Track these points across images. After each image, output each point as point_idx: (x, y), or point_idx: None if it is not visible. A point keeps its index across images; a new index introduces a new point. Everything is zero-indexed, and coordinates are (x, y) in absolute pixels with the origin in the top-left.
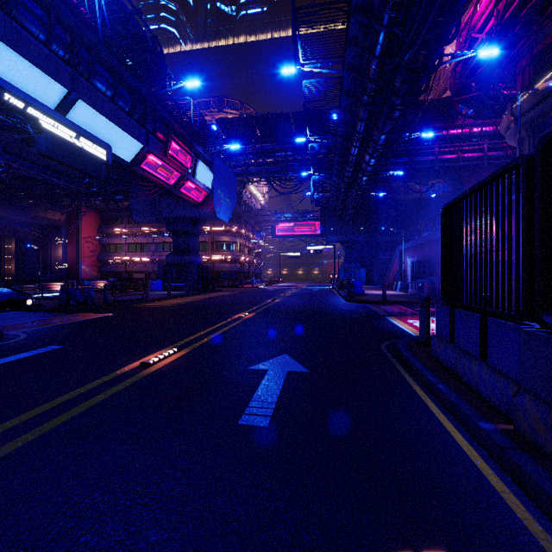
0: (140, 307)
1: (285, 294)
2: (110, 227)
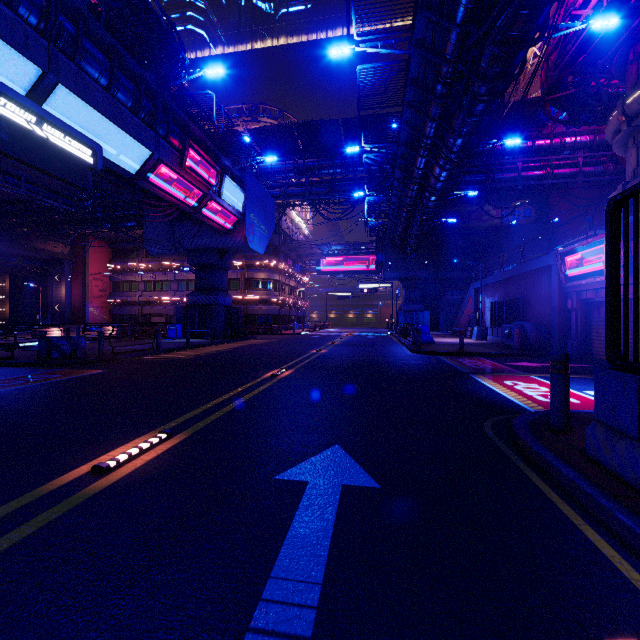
0: (145, 360)
1: (334, 342)
2: (124, 261)
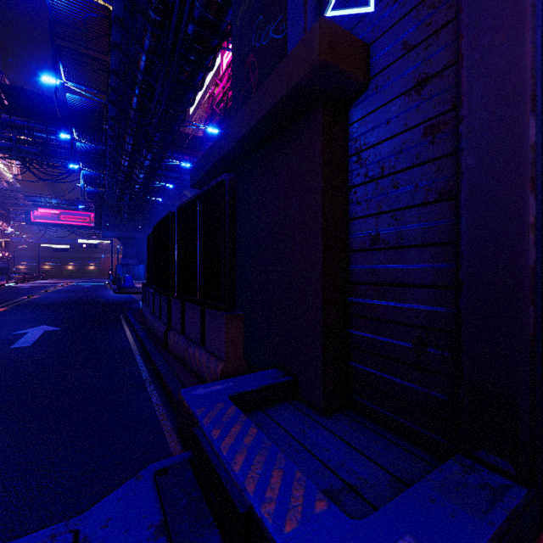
0: None
1: (47, 291)
2: None
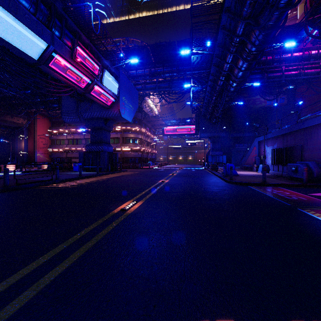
0: (37, 189)
1: (173, 174)
2: (57, 128)
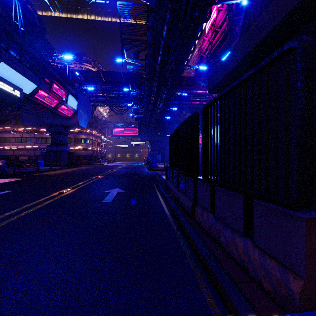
0: (37, 175)
1: (119, 167)
2: (1, 126)
